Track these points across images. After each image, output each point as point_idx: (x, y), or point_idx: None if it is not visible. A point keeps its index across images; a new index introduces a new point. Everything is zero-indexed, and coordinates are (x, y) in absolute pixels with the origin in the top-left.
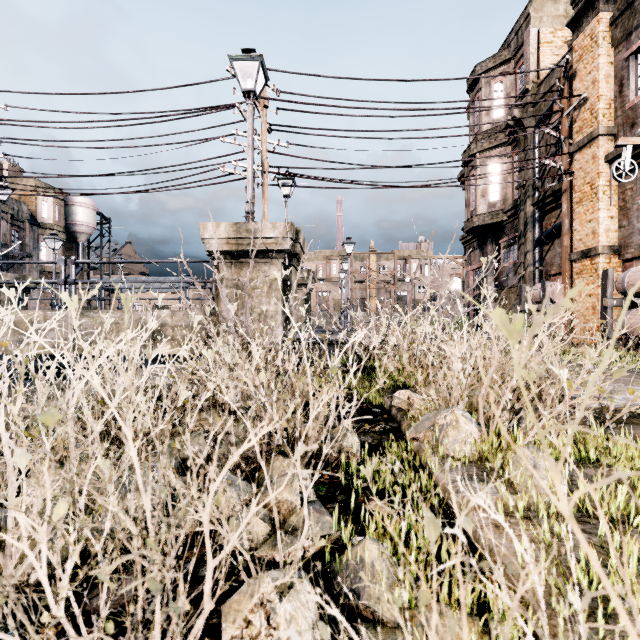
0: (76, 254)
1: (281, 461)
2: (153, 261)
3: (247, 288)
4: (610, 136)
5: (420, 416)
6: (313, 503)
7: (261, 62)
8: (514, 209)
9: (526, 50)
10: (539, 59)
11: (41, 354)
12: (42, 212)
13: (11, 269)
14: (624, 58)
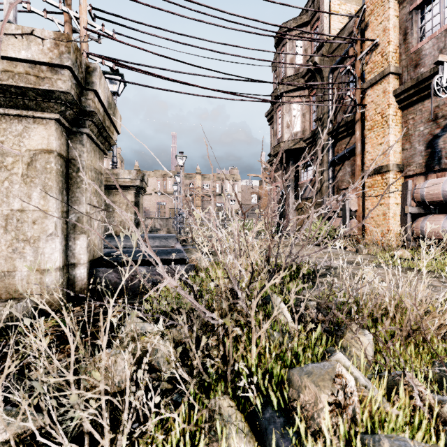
0: None
1: None
2: None
3: None
4: (396, 75)
5: None
6: None
7: None
8: (312, 137)
9: (321, 14)
10: (330, 23)
11: None
12: None
13: None
14: (408, 12)
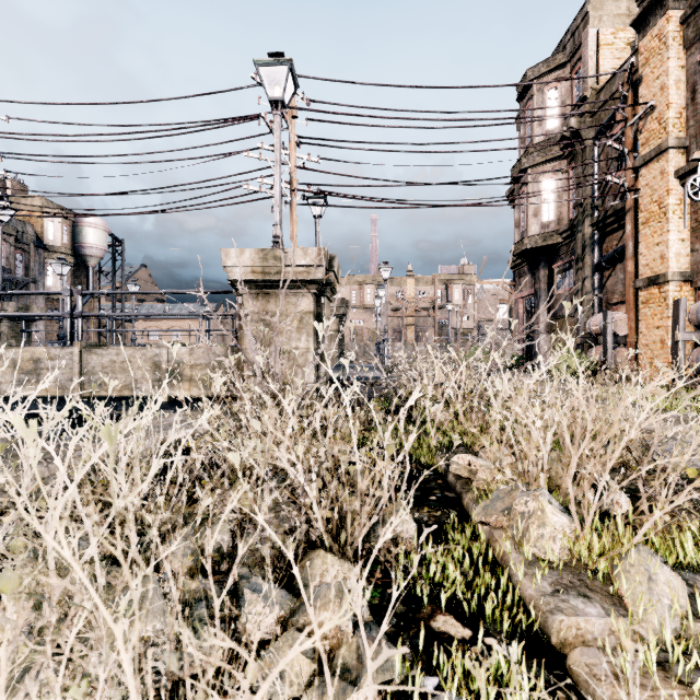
0: (86, 279)
1: (323, 557)
2: (169, 291)
3: (277, 329)
4: (681, 149)
5: (489, 494)
6: (368, 627)
7: (290, 67)
8: (570, 230)
9: (584, 53)
10: (598, 63)
11: (44, 396)
12: (49, 233)
13: (15, 296)
14: (697, 61)
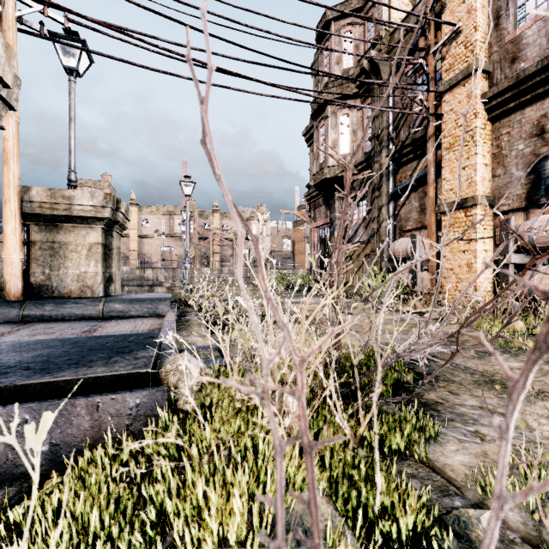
0: None
1: None
2: None
3: None
4: (485, 74)
5: None
6: None
7: None
8: (366, 162)
9: None
10: (390, 9)
11: None
12: None
13: None
14: None
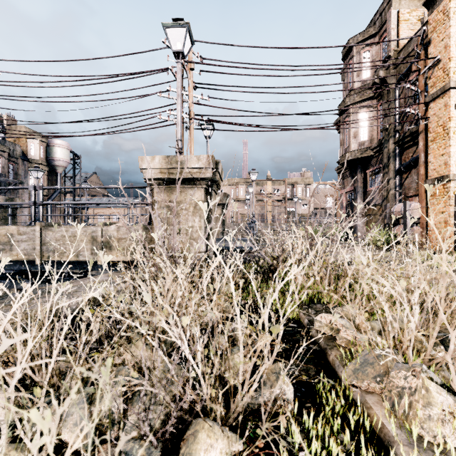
0: (55, 181)
1: (207, 431)
2: (103, 187)
3: (174, 212)
4: None
5: (358, 358)
6: None
7: (188, 28)
8: (379, 146)
9: (388, 26)
10: (398, 33)
11: (15, 260)
12: (31, 151)
13: (8, 192)
14: None
